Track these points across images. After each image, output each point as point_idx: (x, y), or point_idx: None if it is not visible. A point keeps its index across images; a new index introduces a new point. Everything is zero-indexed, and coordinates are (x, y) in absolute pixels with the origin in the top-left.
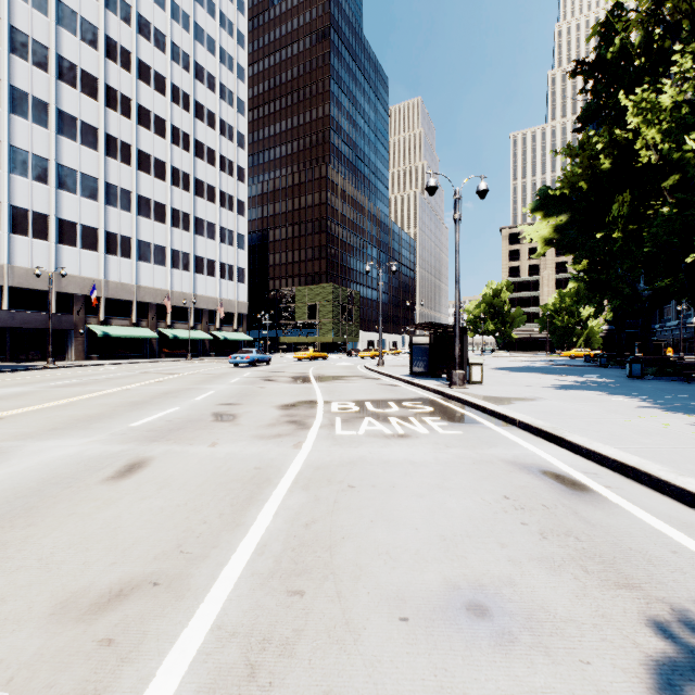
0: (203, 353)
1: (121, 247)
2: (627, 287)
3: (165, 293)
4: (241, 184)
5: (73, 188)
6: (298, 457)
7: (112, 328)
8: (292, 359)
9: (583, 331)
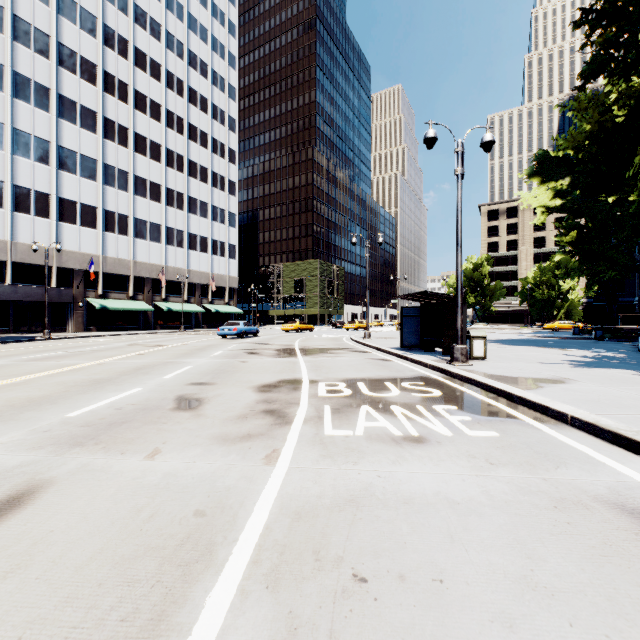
0: (196, 325)
1: (118, 224)
2: (623, 257)
3: (160, 268)
4: (232, 165)
5: (73, 169)
6: (268, 486)
7: (110, 301)
8: (280, 331)
9: (564, 304)
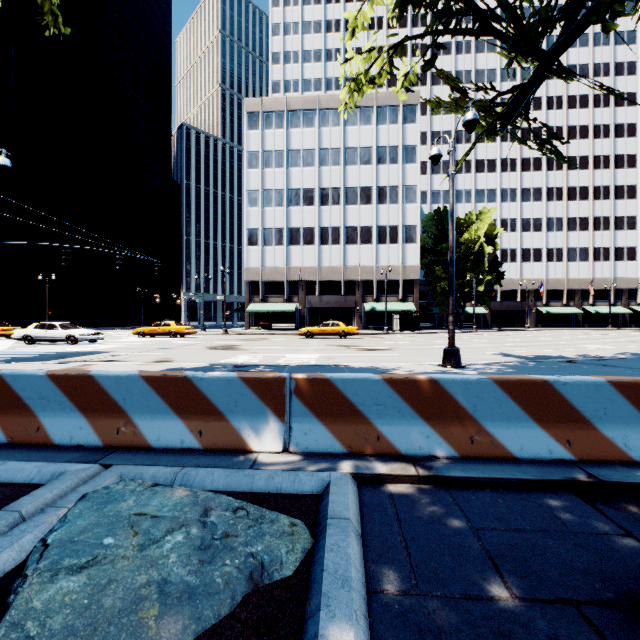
0: (622, 324)
1: (555, 255)
2: None
3: (587, 281)
4: None
5: (528, 229)
6: None
7: (550, 308)
8: None
9: None
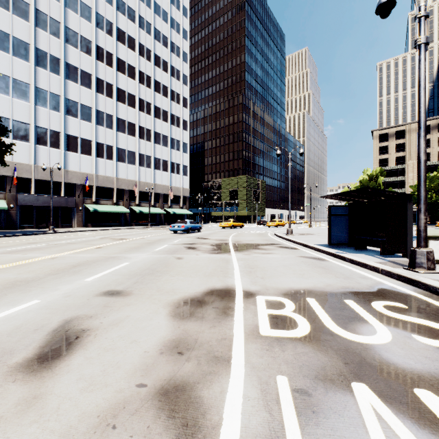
0: (160, 223)
1: (106, 152)
2: None
3: (135, 183)
4: (185, 109)
5: (75, 114)
6: None
7: (100, 206)
8: (218, 227)
9: None
